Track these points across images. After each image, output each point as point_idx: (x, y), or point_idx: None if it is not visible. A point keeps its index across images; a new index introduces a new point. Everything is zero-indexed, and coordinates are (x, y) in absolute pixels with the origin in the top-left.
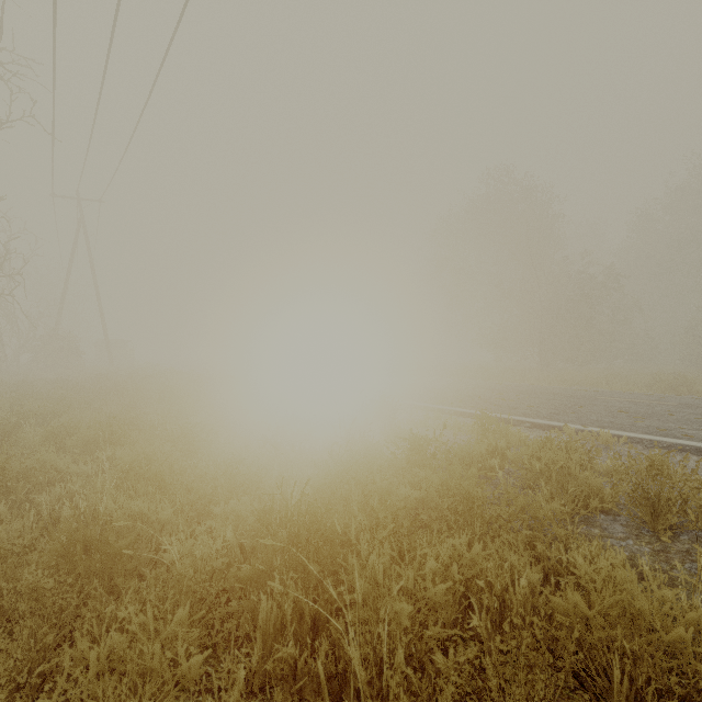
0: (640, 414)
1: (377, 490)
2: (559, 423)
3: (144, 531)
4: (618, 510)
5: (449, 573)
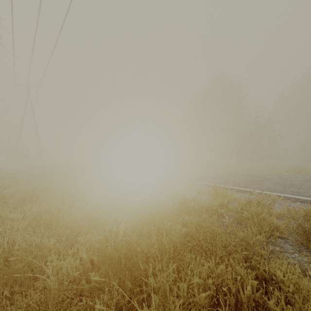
0: (287, 185)
1: (165, 228)
2: (250, 189)
3: (38, 253)
4: (288, 237)
5: (206, 282)
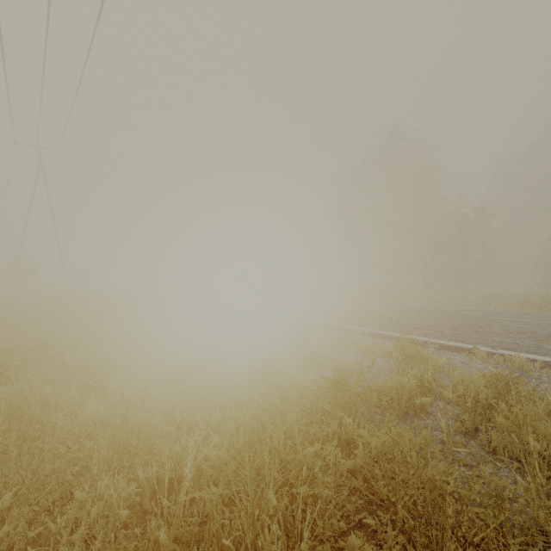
0: (538, 334)
1: (299, 461)
2: (467, 345)
3: None
4: None
5: None
